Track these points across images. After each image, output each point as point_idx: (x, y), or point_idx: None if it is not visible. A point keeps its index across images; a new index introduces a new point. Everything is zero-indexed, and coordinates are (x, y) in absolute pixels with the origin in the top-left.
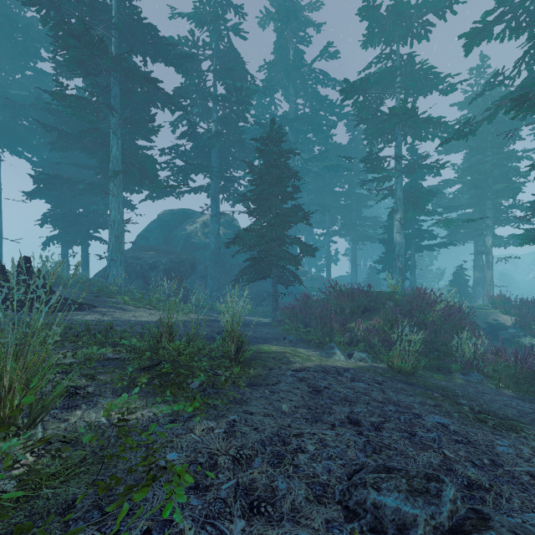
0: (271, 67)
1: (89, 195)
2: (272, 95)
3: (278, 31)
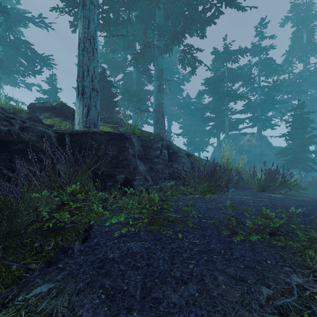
0: (290, 51)
1: (207, 135)
2: (290, 63)
3: (296, 31)
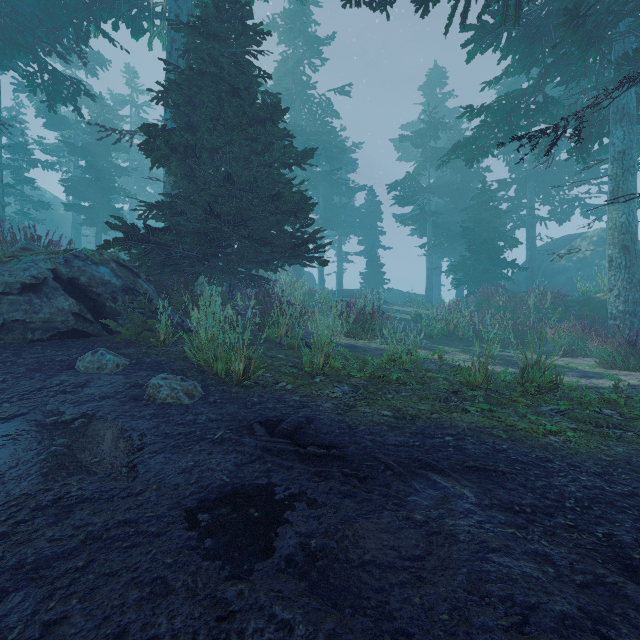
0: None
1: (450, 252)
2: None
3: None
